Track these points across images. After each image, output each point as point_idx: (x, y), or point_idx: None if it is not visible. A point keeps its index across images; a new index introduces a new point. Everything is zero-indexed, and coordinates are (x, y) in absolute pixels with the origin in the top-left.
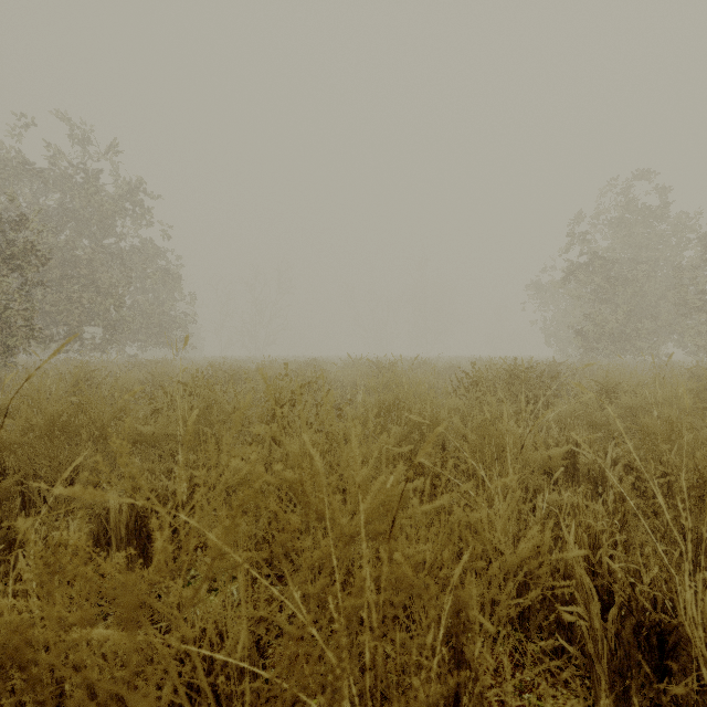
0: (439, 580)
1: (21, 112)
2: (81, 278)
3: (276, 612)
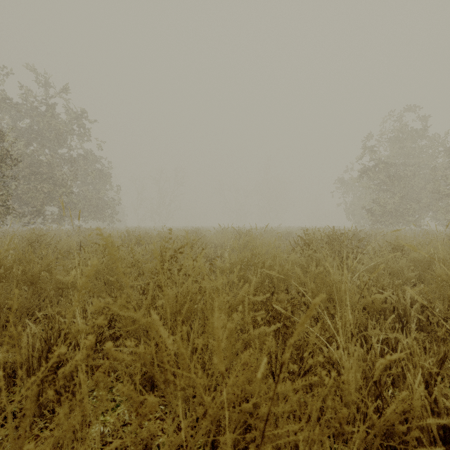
0: (305, 445)
1: (4, 65)
2: (43, 175)
3: (153, 445)
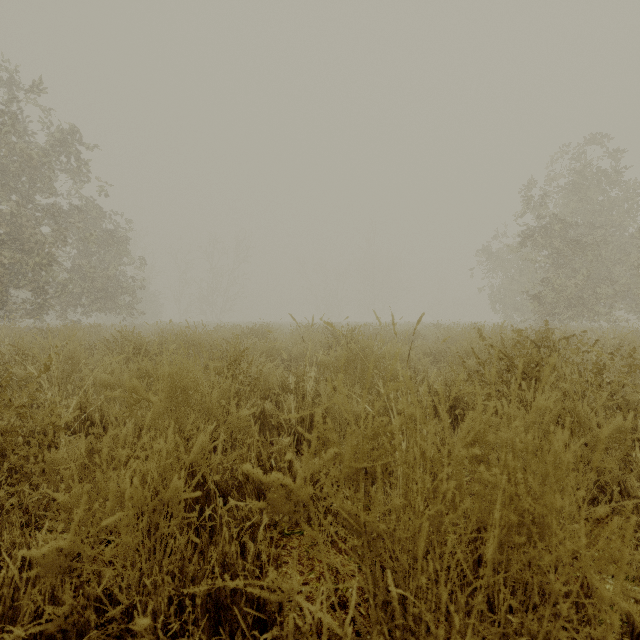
0: None
1: None
2: (3, 236)
3: None
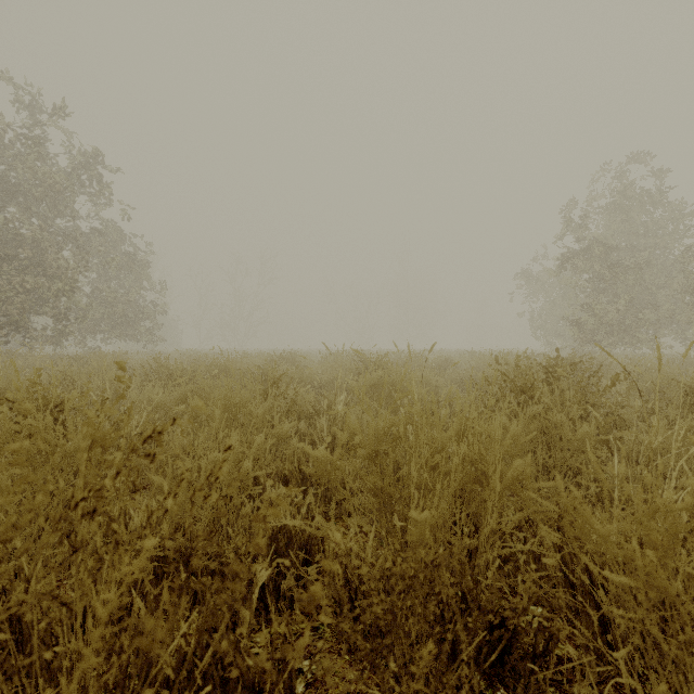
0: None
1: None
2: (25, 261)
3: None
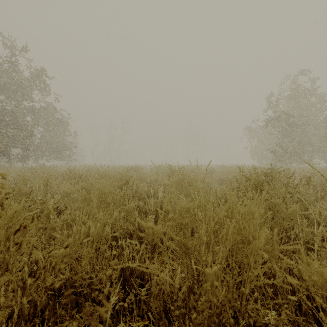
0: None
1: None
2: (8, 122)
3: None
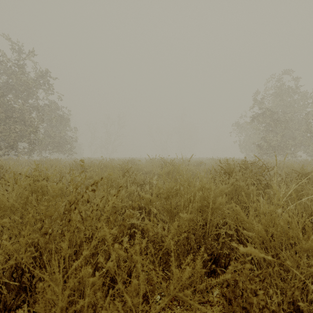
0: None
1: None
2: (16, 118)
3: None
